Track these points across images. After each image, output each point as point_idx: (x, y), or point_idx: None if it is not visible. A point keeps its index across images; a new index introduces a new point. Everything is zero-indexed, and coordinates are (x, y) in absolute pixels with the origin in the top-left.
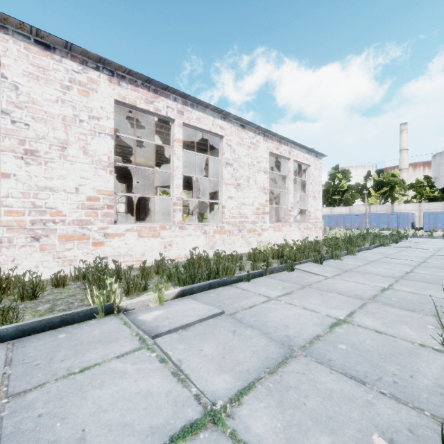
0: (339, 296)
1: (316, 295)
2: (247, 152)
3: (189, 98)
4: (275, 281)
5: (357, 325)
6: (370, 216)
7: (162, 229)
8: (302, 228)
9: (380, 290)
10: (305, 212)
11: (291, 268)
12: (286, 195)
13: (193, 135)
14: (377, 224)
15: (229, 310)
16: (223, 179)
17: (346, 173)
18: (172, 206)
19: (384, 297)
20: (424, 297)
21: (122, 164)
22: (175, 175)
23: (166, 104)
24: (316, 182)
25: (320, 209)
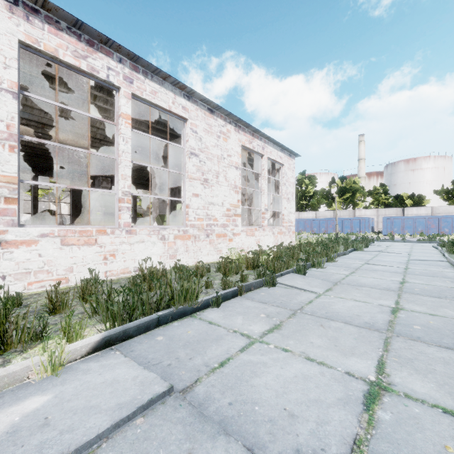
0: (347, 327)
1: (316, 327)
2: (216, 143)
3: (141, 63)
4: (255, 304)
5: (404, 394)
6: (335, 221)
7: (101, 234)
8: (276, 232)
9: (390, 312)
10: (278, 215)
11: (272, 282)
12: (260, 195)
13: (150, 118)
14: (342, 228)
15: (185, 376)
16: (186, 172)
17: (312, 178)
18: (116, 203)
19: (404, 325)
20: (448, 321)
21: (34, 138)
22: (121, 162)
23: (106, 64)
24: (289, 183)
25: (293, 212)
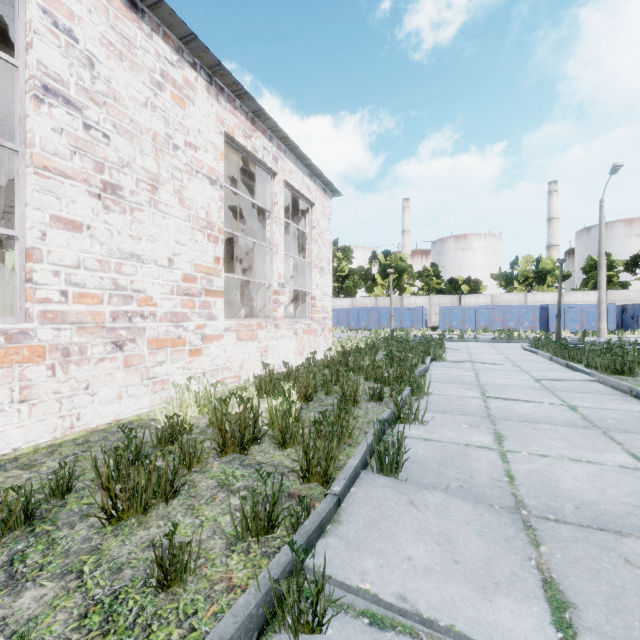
0: None
1: None
2: (149, 97)
3: None
4: None
5: None
6: (379, 312)
7: None
8: (301, 331)
9: None
10: (303, 299)
11: (312, 609)
12: (269, 256)
13: None
14: (388, 322)
15: None
16: (26, 144)
17: (347, 251)
18: None
19: None
20: None
21: None
22: None
23: None
24: (323, 241)
25: (330, 294)
